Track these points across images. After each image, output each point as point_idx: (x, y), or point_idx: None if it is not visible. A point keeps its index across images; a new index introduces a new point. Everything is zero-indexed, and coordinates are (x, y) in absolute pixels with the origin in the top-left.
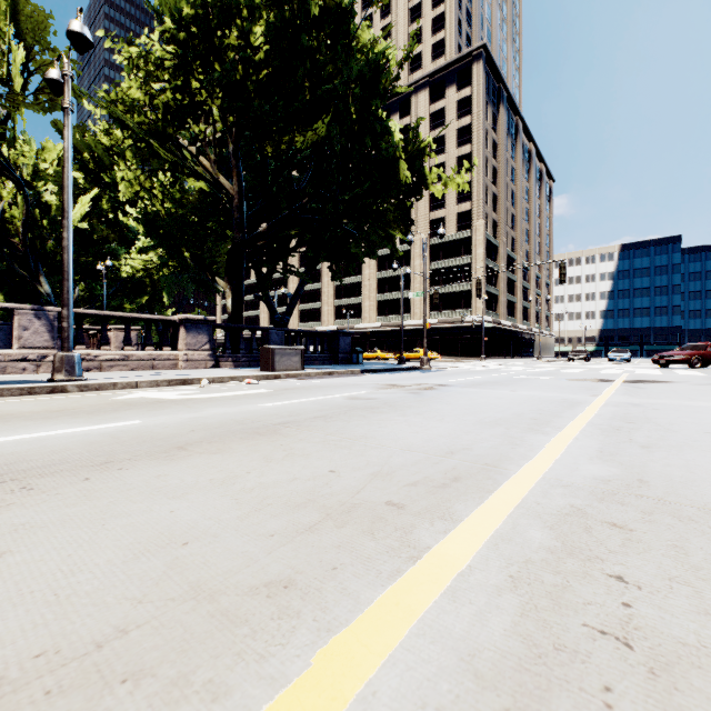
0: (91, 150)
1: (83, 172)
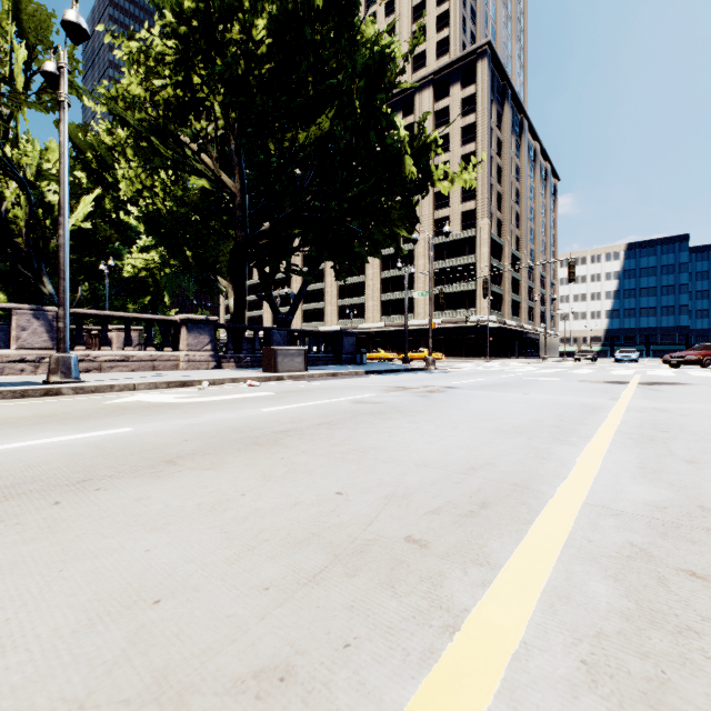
0: (94, 150)
1: (86, 172)
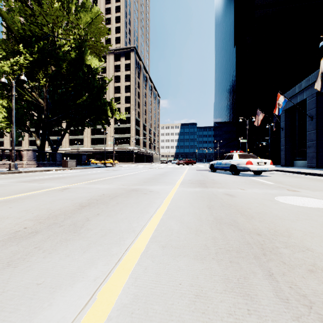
0: None
1: None
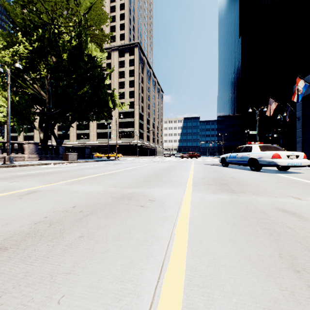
0: None
1: None
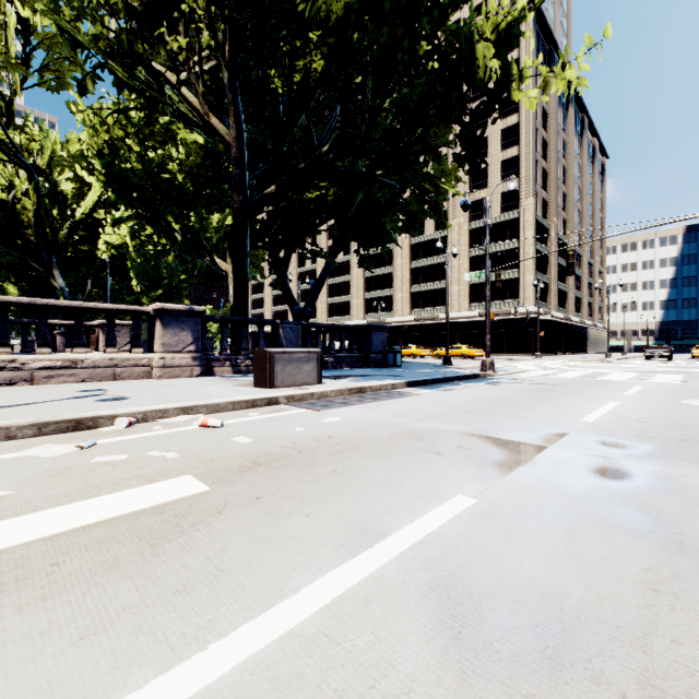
0: None
1: (98, 158)
